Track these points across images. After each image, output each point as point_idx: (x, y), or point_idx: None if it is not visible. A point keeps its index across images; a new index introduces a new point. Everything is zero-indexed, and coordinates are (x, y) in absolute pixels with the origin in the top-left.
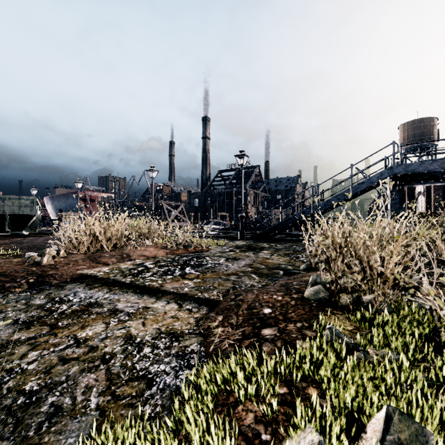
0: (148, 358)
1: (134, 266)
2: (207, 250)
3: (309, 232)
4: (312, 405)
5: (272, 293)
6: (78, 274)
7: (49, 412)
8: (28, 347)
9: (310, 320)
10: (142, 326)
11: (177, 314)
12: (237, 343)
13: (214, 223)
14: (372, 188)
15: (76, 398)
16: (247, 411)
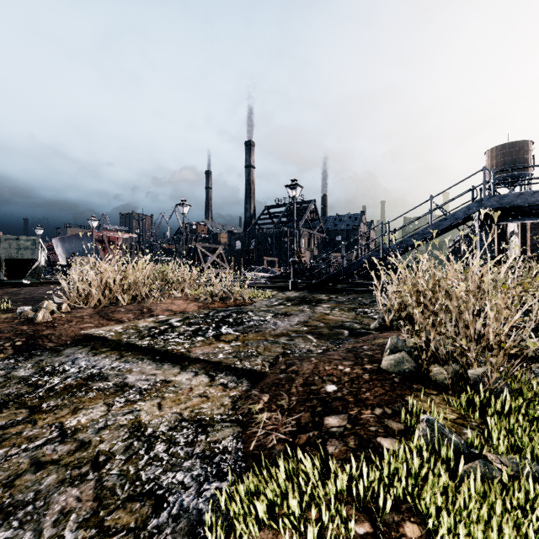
0: (160, 461)
1: (156, 324)
2: (250, 303)
3: (382, 280)
4: None
5: (336, 363)
6: (81, 335)
7: None
8: None
9: (393, 403)
10: (157, 409)
11: (207, 391)
12: (289, 438)
13: (260, 270)
14: (456, 225)
15: (41, 533)
16: None
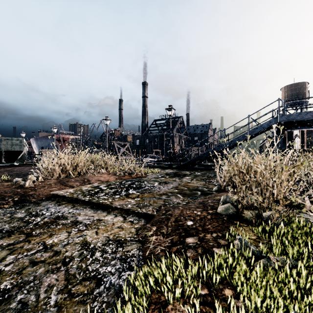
0: (98, 261)
1: (92, 188)
2: (145, 176)
3: (219, 163)
4: (228, 305)
5: (193, 209)
6: (51, 194)
7: (16, 308)
8: (7, 251)
9: (223, 231)
10: (95, 234)
11: (122, 225)
12: (167, 249)
13: (150, 157)
14: (263, 131)
15: (39, 296)
16: (175, 311)
